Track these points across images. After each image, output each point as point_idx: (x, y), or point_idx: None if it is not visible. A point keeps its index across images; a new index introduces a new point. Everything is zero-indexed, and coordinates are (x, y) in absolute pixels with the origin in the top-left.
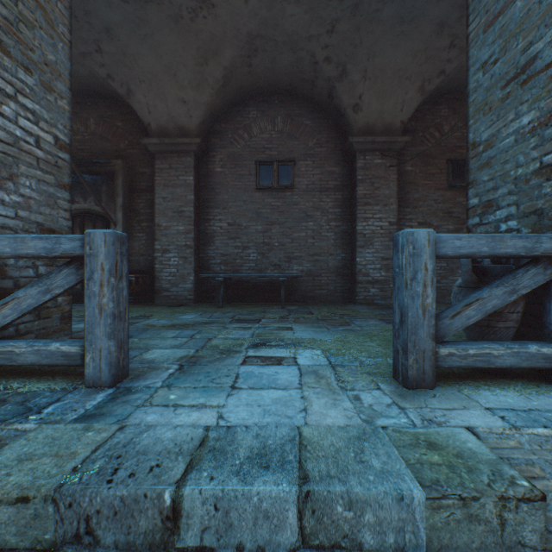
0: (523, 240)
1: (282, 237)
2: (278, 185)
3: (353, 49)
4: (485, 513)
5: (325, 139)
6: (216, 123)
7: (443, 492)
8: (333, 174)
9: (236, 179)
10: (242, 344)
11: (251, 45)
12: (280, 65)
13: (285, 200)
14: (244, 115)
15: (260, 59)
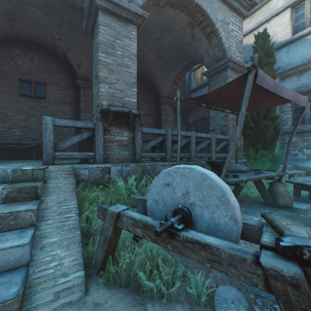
0: (83, 123)
1: (38, 124)
2: (35, 95)
3: (73, 39)
4: (29, 173)
5: (65, 77)
6: None
7: (17, 169)
8: (69, 95)
9: (4, 87)
10: None
11: (10, 15)
12: (33, 32)
13: (40, 104)
14: (11, 50)
15: (19, 25)
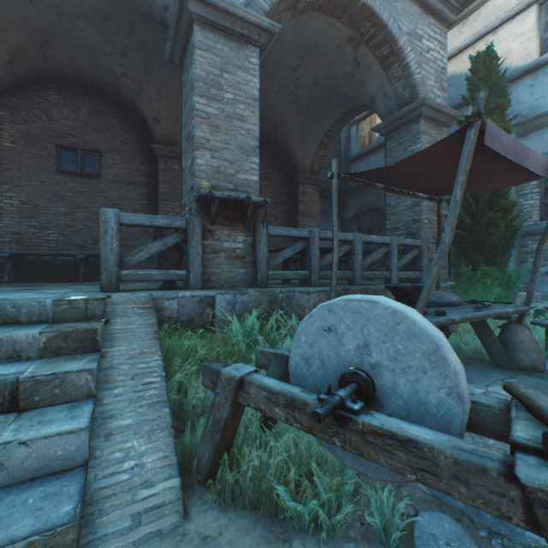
0: (168, 220)
1: (88, 221)
2: (83, 172)
3: (147, 74)
4: (80, 306)
5: (133, 139)
6: (6, 96)
7: (61, 299)
8: (140, 171)
9: (33, 158)
10: (6, 290)
11: (43, 37)
12: (81, 63)
13: (91, 187)
14: (43, 96)
15: (57, 52)
